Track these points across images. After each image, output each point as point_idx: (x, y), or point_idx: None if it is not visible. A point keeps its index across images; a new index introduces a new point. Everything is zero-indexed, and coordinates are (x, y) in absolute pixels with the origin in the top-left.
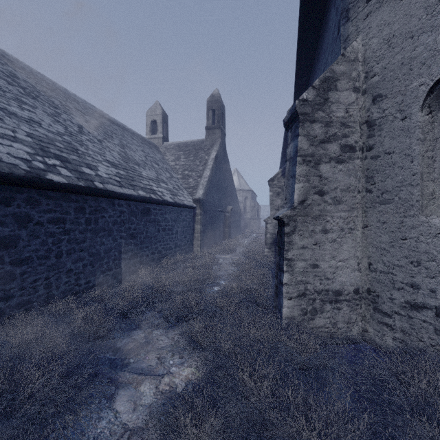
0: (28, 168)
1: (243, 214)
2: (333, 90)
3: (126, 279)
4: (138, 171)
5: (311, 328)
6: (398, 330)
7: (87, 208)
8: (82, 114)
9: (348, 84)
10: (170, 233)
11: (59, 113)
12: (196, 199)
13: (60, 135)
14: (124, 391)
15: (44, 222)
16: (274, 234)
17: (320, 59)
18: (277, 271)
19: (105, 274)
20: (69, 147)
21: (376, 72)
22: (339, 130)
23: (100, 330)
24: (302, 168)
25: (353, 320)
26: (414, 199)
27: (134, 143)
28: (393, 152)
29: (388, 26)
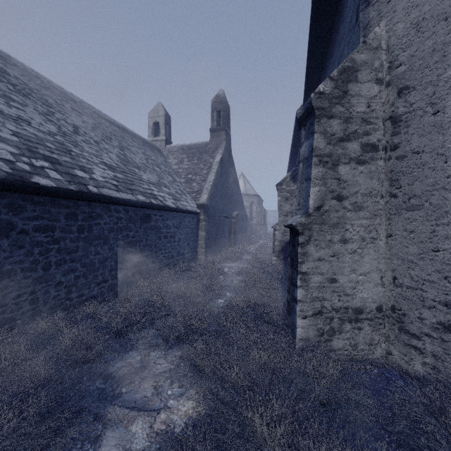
0: (10, 169)
1: (249, 220)
2: (353, 81)
3: (123, 291)
4: (138, 174)
5: (328, 351)
6: (429, 354)
7: (80, 214)
8: (79, 114)
9: (370, 75)
10: (172, 240)
11: (52, 112)
12: (200, 204)
13: (51, 134)
14: (112, 432)
15: (29, 230)
16: (283, 242)
17: (334, 52)
18: (289, 285)
19: (100, 286)
20: (61, 148)
21: (402, 61)
22: (359, 127)
23: (89, 353)
24: (319, 170)
25: (376, 342)
26: (448, 205)
27: (135, 145)
28: (423, 151)
29: (416, 8)
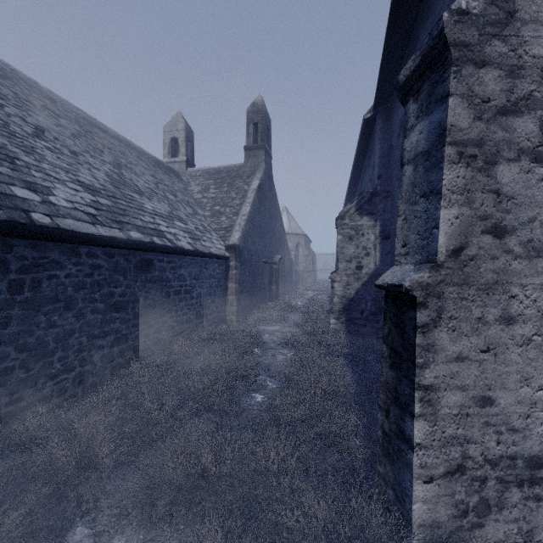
0: None
1: (295, 265)
2: None
3: (104, 381)
4: (138, 202)
5: None
6: None
7: (14, 262)
8: (55, 115)
9: None
10: (189, 297)
11: (2, 104)
12: (229, 246)
13: None
14: None
15: None
16: (345, 298)
17: (435, 7)
18: (388, 401)
19: (58, 380)
20: None
21: None
22: (538, 86)
23: None
24: (457, 173)
25: None
26: None
27: (140, 164)
28: None
29: None
